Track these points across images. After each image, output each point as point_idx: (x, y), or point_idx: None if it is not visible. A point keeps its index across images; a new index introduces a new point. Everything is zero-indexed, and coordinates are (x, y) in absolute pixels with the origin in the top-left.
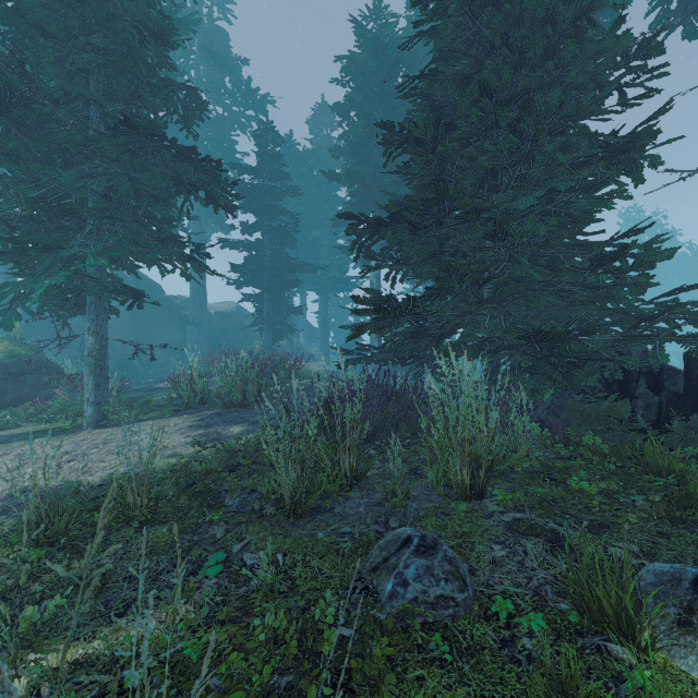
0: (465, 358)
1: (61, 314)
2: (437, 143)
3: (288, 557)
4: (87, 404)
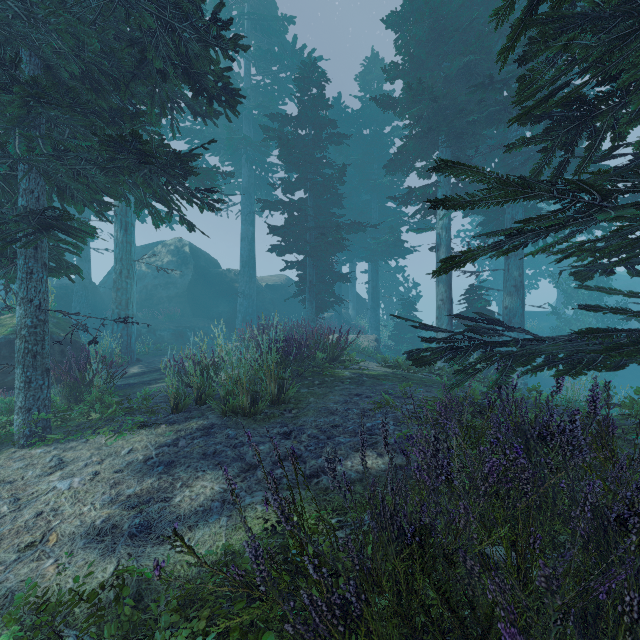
0: None
1: None
2: None
3: None
4: (16, 409)
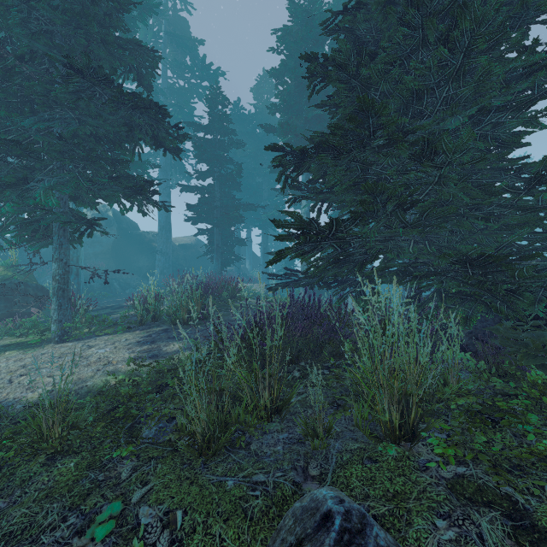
0: (394, 284)
1: (32, 244)
2: (361, 69)
3: (187, 518)
4: (52, 321)
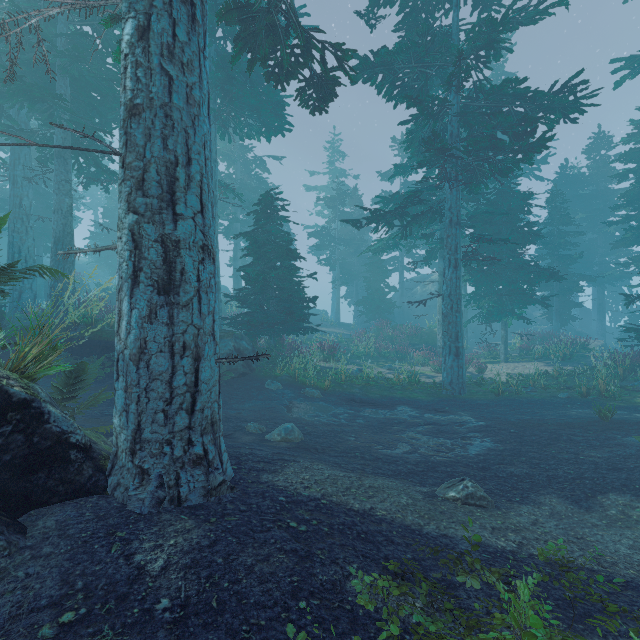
0: None
1: (489, 323)
2: None
3: None
4: (501, 354)
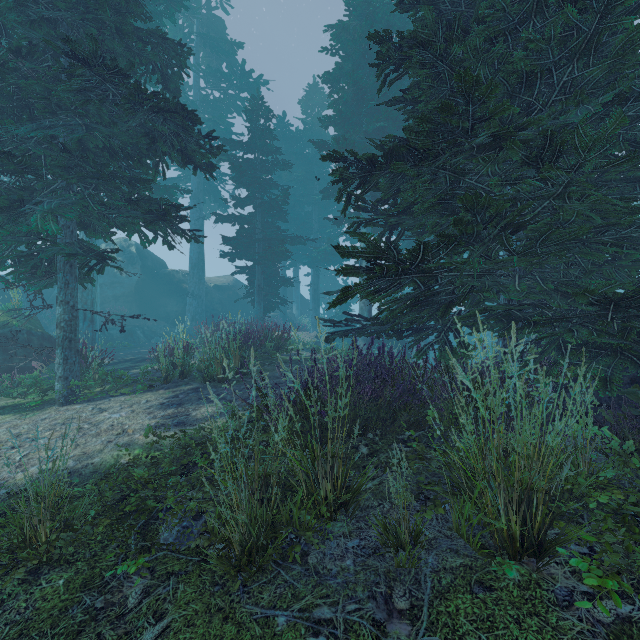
0: (512, 333)
1: (32, 283)
2: (450, 48)
3: None
4: (56, 378)
